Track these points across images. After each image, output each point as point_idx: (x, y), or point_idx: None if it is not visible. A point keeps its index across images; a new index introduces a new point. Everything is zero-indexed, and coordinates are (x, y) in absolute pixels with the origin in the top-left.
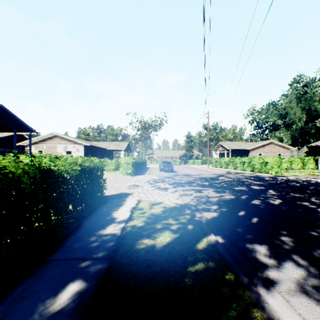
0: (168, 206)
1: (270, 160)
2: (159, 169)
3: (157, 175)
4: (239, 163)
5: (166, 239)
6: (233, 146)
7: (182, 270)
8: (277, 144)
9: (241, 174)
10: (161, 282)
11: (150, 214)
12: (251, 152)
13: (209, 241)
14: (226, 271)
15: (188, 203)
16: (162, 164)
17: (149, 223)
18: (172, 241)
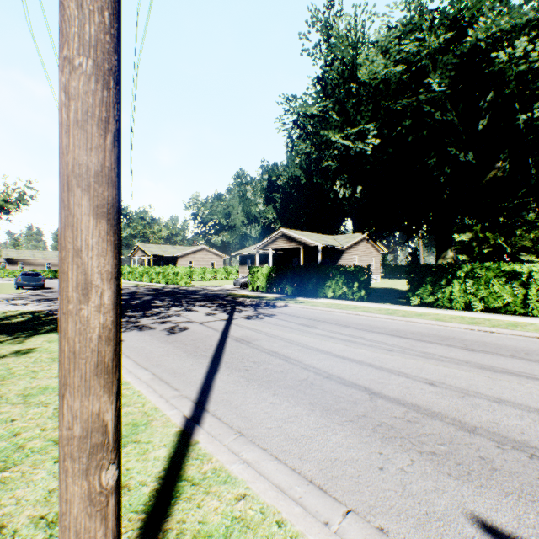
0: (27, 311)
1: (181, 270)
2: (17, 285)
3: (11, 294)
4: (155, 274)
5: (21, 319)
6: (157, 250)
7: (30, 323)
8: (210, 251)
9: (148, 286)
10: (16, 325)
11: (5, 315)
12: (181, 259)
13: (54, 317)
14: (56, 320)
15: (51, 309)
16: (23, 276)
17: (5, 318)
18: (26, 319)
